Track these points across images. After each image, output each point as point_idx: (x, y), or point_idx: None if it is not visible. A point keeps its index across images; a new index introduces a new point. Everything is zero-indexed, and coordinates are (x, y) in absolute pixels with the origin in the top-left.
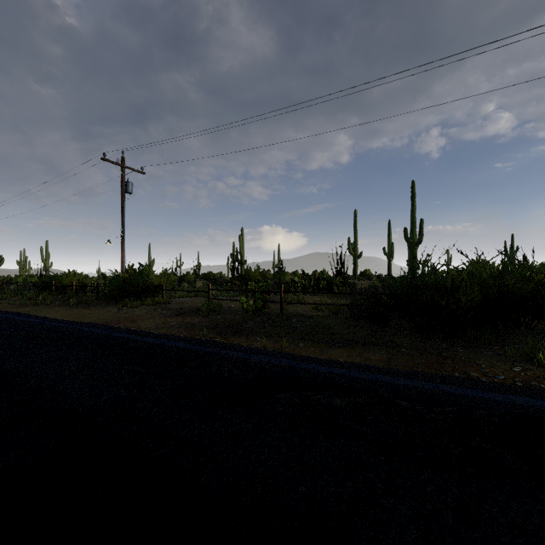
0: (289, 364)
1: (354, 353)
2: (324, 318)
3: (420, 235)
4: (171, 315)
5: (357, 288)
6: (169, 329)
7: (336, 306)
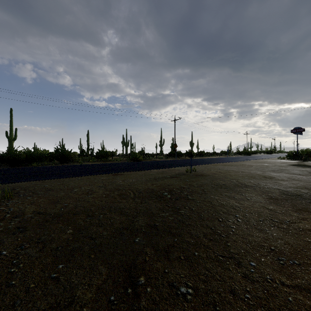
0: None
1: None
2: None
3: (15, 136)
4: None
5: None
6: None
7: None
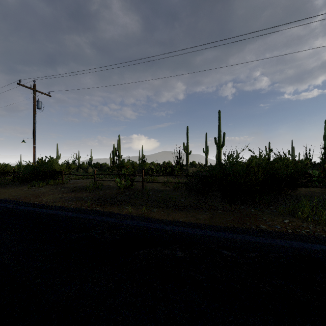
0: (146, 225)
1: (189, 215)
2: (169, 191)
3: (223, 141)
4: (67, 191)
5: (189, 172)
6: (63, 202)
7: (177, 184)
